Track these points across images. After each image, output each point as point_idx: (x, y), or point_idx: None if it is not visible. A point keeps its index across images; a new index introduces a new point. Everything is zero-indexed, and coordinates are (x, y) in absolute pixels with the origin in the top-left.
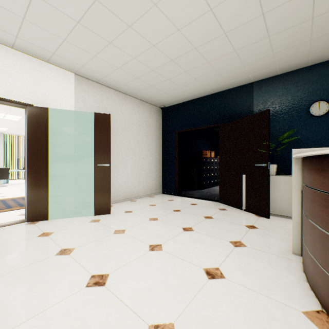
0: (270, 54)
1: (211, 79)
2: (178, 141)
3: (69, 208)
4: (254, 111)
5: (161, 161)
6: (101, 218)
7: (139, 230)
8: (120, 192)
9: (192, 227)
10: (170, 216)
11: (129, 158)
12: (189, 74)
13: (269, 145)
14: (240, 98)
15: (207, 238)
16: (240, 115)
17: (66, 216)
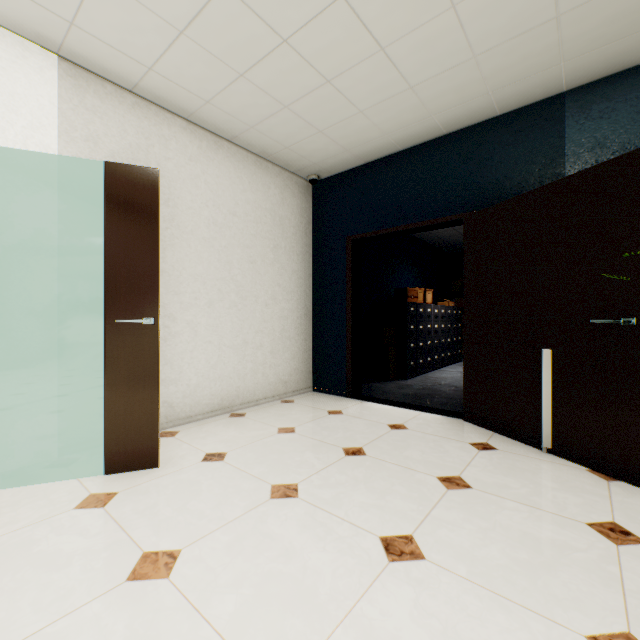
0: None
1: (448, 80)
2: (353, 262)
3: (39, 449)
4: (566, 173)
5: (310, 312)
6: (121, 488)
7: (227, 552)
8: (200, 392)
9: (413, 538)
10: (336, 478)
11: (227, 302)
12: (391, 59)
13: None
14: (525, 140)
15: (488, 611)
16: (525, 187)
17: (18, 478)
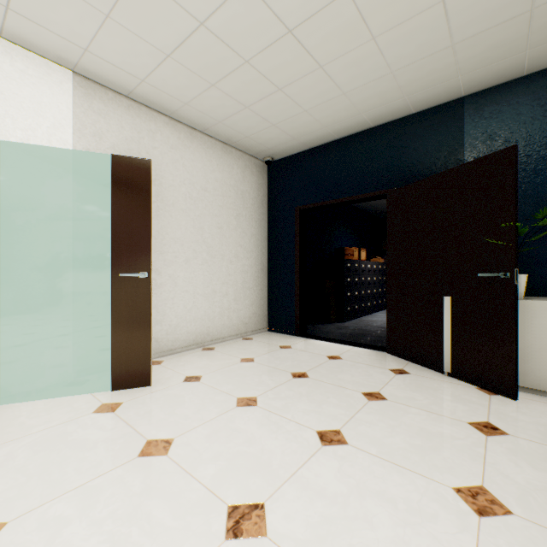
0: (524, 12)
1: (373, 89)
2: (300, 227)
3: (59, 373)
4: (464, 160)
5: (265, 267)
6: (125, 400)
7: (207, 440)
8: (179, 330)
9: (340, 432)
10: (285, 393)
11: (200, 260)
12: (328, 74)
13: (516, 229)
14: (434, 133)
15: (388, 474)
16: (434, 170)
17: (46, 393)
